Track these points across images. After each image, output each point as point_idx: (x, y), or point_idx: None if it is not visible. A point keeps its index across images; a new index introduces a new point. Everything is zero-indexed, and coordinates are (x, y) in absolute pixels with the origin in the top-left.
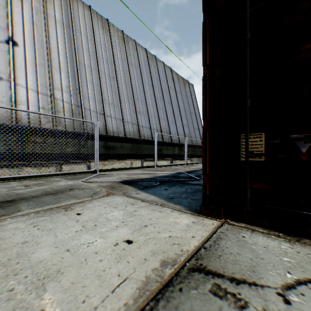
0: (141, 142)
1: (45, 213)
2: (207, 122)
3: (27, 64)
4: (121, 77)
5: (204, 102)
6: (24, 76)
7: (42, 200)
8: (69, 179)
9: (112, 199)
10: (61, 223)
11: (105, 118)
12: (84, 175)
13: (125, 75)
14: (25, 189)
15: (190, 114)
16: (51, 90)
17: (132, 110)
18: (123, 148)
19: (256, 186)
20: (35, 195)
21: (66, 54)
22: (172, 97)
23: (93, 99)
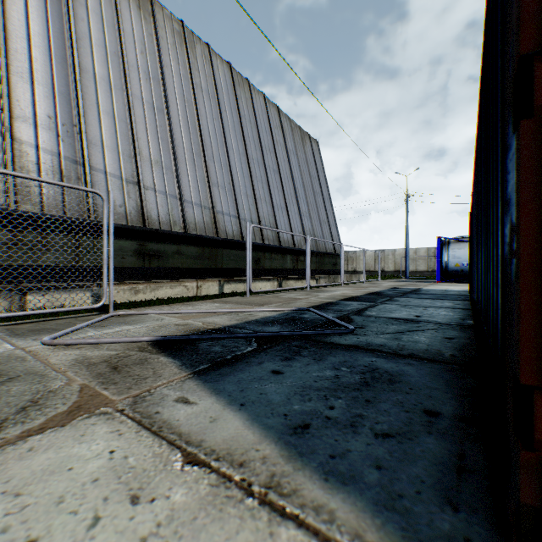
0: (220, 245)
1: None
2: None
3: None
4: (178, 111)
5: None
6: None
7: None
8: (18, 332)
9: (65, 452)
10: None
11: (140, 191)
12: (72, 320)
13: (187, 109)
14: None
15: (313, 194)
16: (6, 119)
17: (201, 180)
18: (182, 256)
19: None
20: None
21: (50, 45)
22: (280, 160)
23: (114, 150)
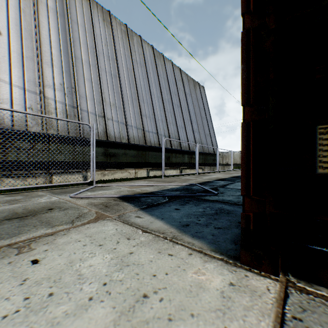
0: (147, 149)
1: None
2: (249, 108)
3: (12, 56)
4: (124, 76)
5: (245, 75)
6: (7, 69)
7: None
8: (56, 193)
9: (100, 228)
10: None
11: (105, 121)
12: (77, 188)
13: (129, 74)
14: None
15: (201, 119)
16: (41, 87)
17: (137, 113)
18: (126, 155)
19: None
20: None
21: (60, 46)
22: (181, 100)
23: (92, 99)
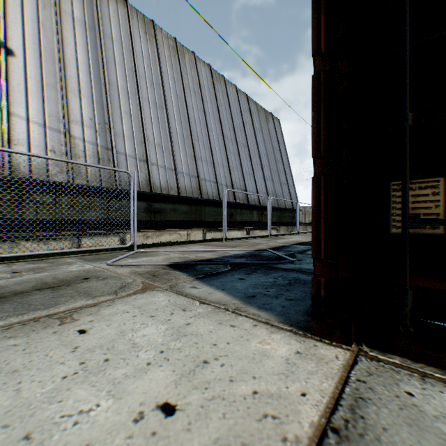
0: (203, 203)
1: (21, 329)
2: (321, 161)
3: (29, 84)
4: (173, 106)
5: (316, 124)
6: (24, 101)
7: (28, 300)
8: (88, 260)
9: (149, 299)
10: (42, 354)
11: (148, 167)
12: (113, 254)
13: (179, 103)
14: (11, 279)
15: (275, 162)
16: (66, 123)
17: (189, 155)
18: (176, 212)
19: (424, 284)
20: (21, 290)
21: (90, 70)
22: (248, 137)
23: (130, 138)
